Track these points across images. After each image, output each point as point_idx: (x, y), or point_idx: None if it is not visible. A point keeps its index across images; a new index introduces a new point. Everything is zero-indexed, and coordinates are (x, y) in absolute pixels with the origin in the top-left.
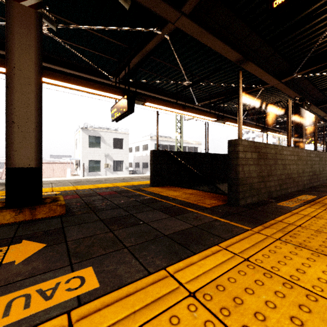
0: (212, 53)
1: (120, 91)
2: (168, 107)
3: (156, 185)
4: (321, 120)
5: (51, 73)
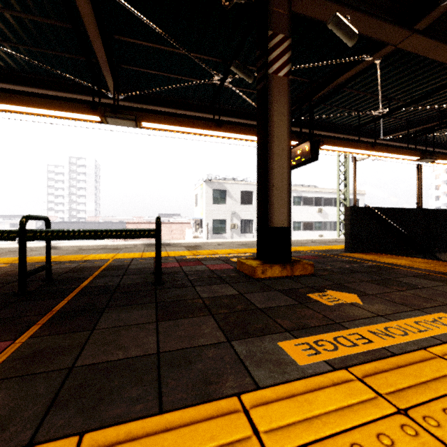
0: (434, 66)
1: (294, 136)
2: (352, 147)
3: (354, 251)
4: None
5: (229, 127)
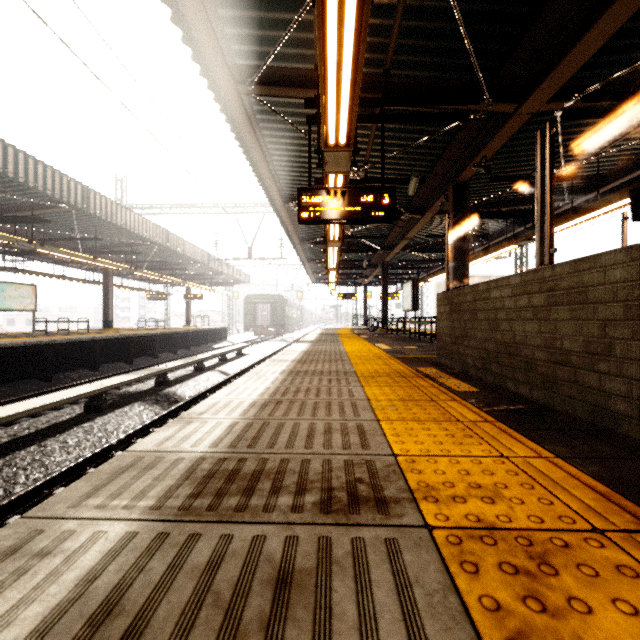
0: None
1: None
2: None
3: None
4: None
5: (585, 208)
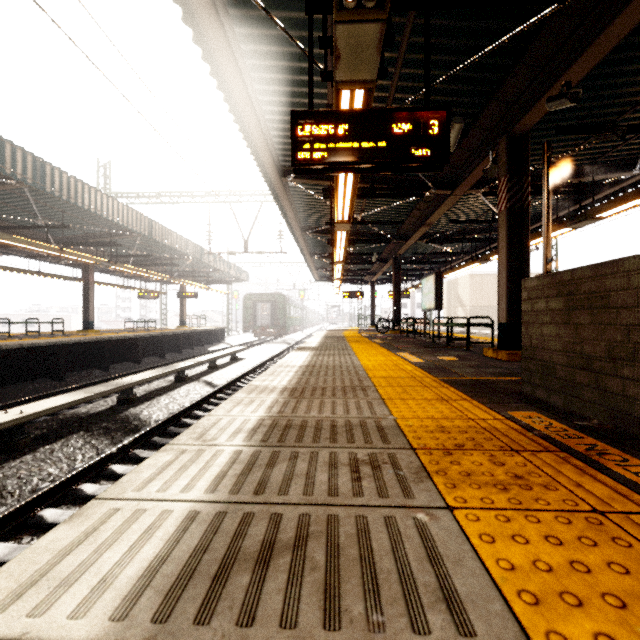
0: None
1: None
2: None
3: None
4: None
5: None
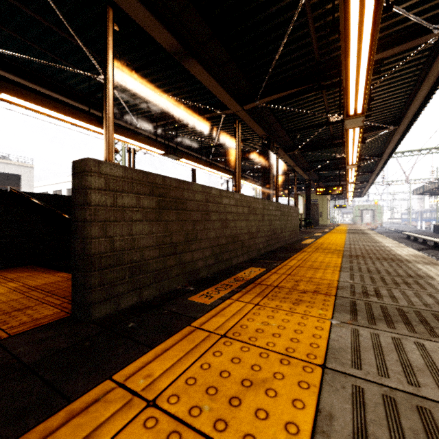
0: (136, 29)
1: None
2: (63, 113)
3: None
4: (291, 171)
5: None
